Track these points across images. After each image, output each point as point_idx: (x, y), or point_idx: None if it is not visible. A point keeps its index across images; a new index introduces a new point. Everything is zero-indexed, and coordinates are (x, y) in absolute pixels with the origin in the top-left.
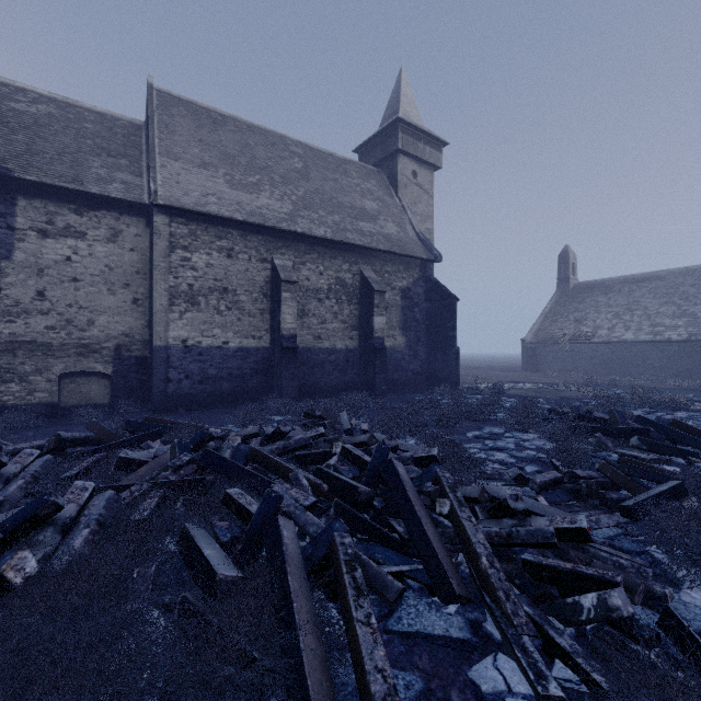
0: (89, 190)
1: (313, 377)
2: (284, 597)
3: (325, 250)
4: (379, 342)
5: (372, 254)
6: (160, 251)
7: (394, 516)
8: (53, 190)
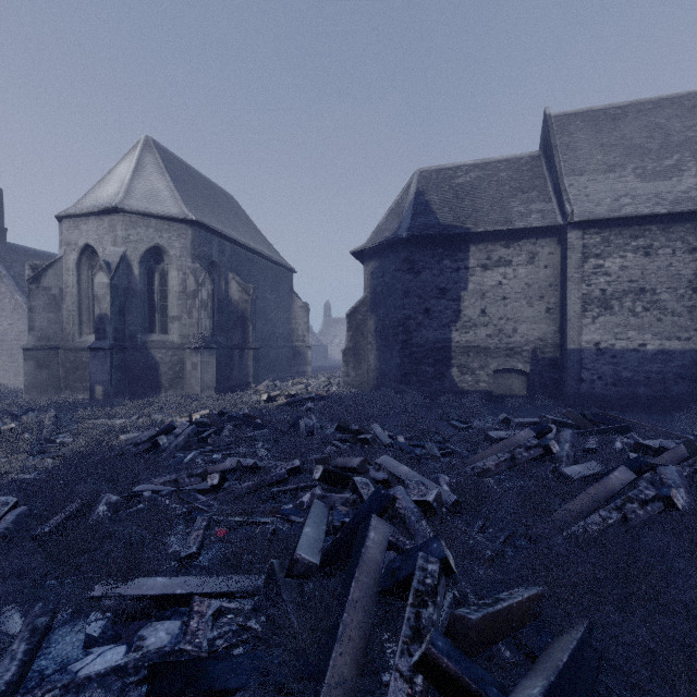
0: (516, 226)
1: None
2: None
3: None
4: None
5: None
6: (573, 263)
7: None
8: (490, 234)
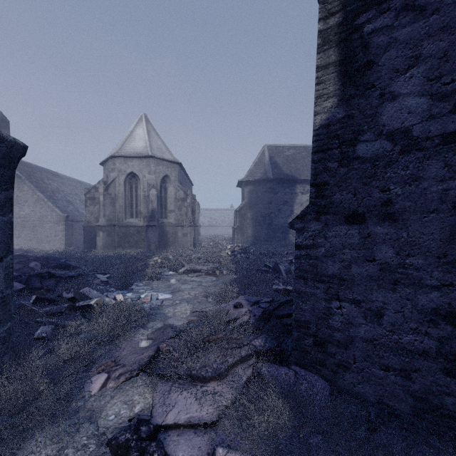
0: None
1: None
2: None
3: None
4: None
5: None
6: None
7: None
8: (304, 180)
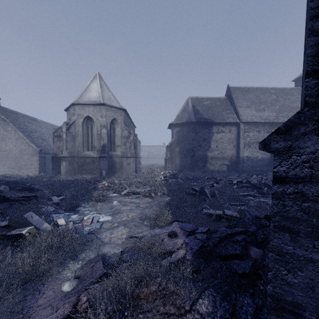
0: (227, 121)
1: None
2: None
3: None
4: None
5: None
6: (241, 133)
7: None
8: (218, 122)
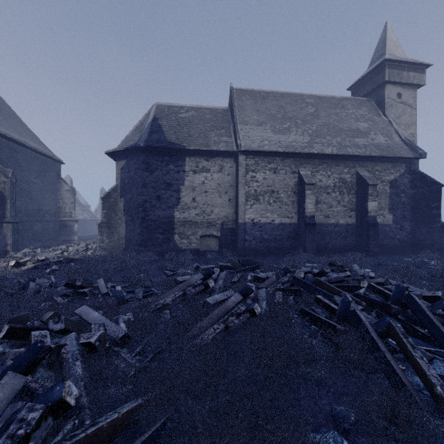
0: (212, 149)
1: (324, 241)
2: (371, 341)
3: (332, 161)
4: (372, 219)
5: (366, 159)
6: (241, 174)
7: (415, 324)
8: (198, 151)
